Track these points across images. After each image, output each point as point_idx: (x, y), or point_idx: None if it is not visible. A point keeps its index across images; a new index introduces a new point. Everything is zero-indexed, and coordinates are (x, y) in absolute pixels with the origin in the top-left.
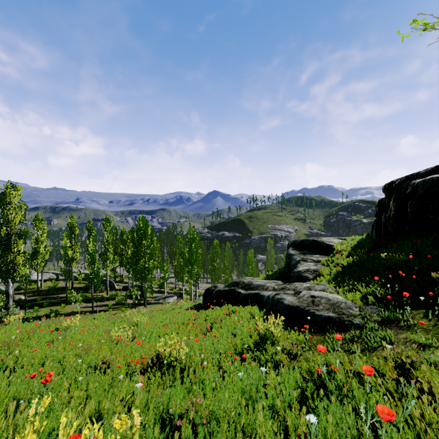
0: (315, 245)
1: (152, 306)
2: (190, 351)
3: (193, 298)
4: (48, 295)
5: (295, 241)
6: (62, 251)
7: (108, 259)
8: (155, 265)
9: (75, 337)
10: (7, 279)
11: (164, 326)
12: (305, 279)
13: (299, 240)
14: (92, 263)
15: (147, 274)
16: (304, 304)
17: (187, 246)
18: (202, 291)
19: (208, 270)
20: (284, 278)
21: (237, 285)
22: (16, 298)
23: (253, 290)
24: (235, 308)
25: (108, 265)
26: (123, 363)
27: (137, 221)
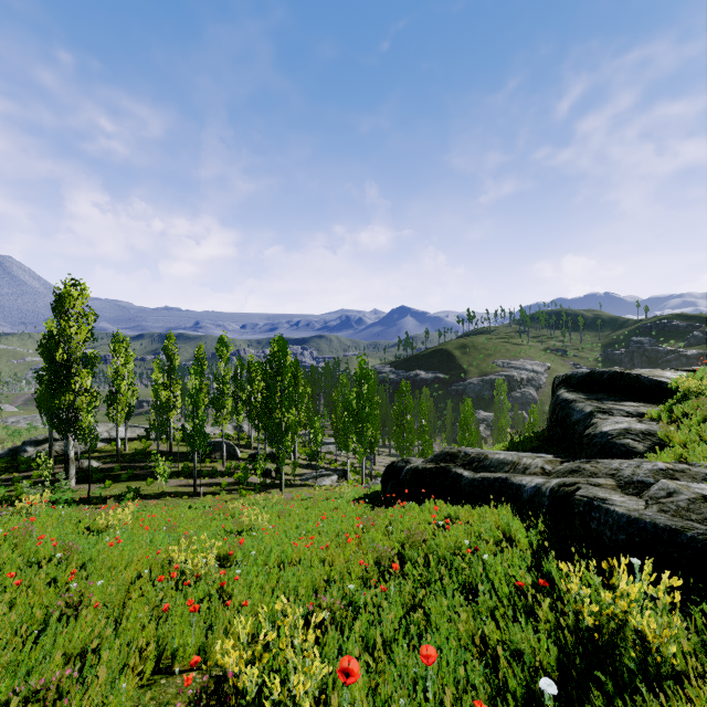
0: (623, 383)
1: (293, 491)
2: (340, 646)
3: (364, 480)
4: (133, 462)
5: (570, 375)
6: (151, 391)
7: (225, 408)
8: (301, 420)
9: (103, 552)
10: (66, 433)
11: (299, 538)
12: (625, 452)
13: (580, 373)
14: (193, 411)
15: (285, 434)
16: (693, 522)
17: (355, 389)
18: (381, 469)
19: (392, 433)
20: (554, 449)
21: (453, 460)
22: (85, 464)
23: (491, 472)
24: (455, 510)
25: (223, 418)
26: (145, 666)
27: (271, 344)
